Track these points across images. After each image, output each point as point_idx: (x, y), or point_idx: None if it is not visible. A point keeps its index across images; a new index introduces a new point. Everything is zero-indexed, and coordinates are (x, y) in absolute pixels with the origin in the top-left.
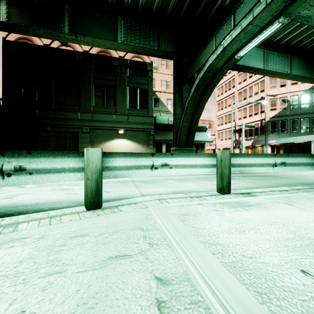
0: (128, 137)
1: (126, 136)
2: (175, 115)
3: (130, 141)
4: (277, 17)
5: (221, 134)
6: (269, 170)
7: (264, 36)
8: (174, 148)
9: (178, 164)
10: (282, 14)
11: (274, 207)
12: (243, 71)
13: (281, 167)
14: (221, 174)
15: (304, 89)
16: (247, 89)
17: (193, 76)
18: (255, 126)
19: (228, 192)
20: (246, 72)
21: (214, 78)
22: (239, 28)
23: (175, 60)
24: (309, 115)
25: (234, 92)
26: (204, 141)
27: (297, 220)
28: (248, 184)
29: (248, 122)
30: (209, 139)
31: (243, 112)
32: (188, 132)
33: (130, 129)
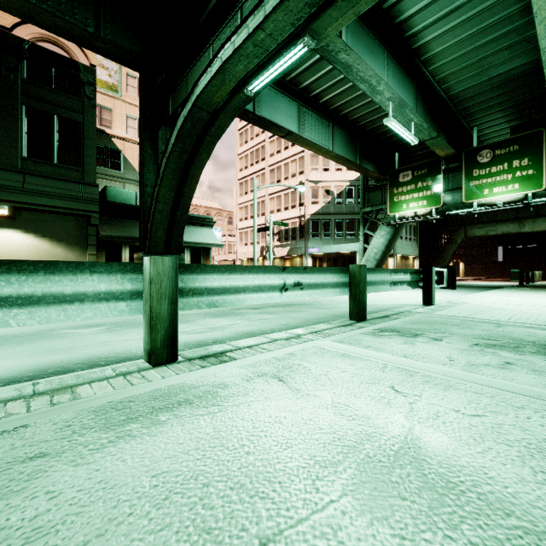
0: (26, 226)
1: (18, 223)
2: (143, 186)
3: (32, 235)
4: (302, 34)
5: (245, 234)
6: (272, 299)
7: (285, 63)
8: (141, 255)
9: (3, 293)
10: (308, 30)
11: (243, 395)
12: (269, 130)
13: (295, 292)
14: (149, 316)
15: (350, 179)
16: (281, 166)
17: (176, 112)
18: (292, 225)
19: (169, 358)
20: (273, 133)
21: (213, 124)
22: (244, 31)
23: (141, 73)
24: (355, 216)
25: (264, 168)
26: (209, 244)
27: (261, 443)
28: (251, 325)
29: (284, 219)
30: (218, 241)
31: (276, 201)
32: (170, 224)
33: (30, 208)
